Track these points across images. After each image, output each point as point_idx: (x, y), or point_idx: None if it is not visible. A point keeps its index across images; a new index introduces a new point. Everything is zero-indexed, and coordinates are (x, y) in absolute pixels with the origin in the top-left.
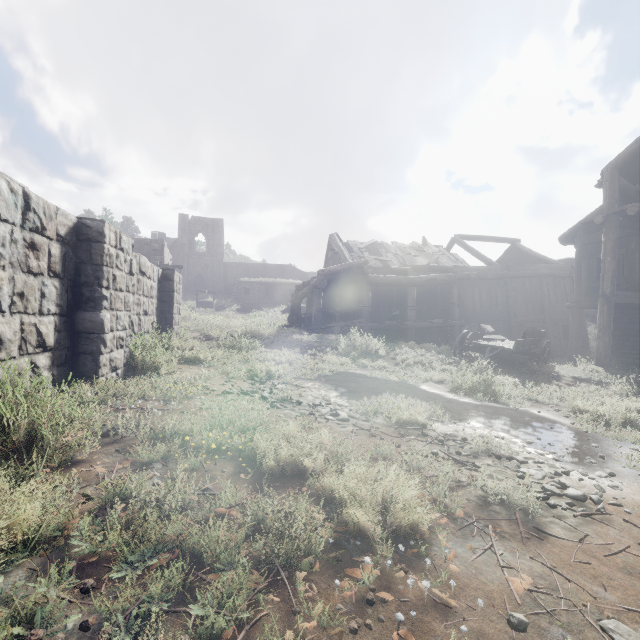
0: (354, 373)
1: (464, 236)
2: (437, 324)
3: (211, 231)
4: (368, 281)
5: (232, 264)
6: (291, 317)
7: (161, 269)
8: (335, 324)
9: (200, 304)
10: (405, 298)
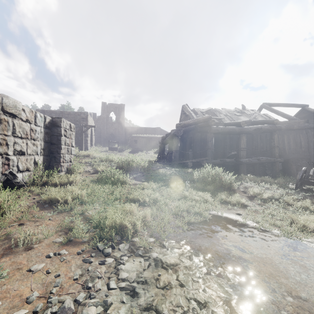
0: (220, 216)
1: (269, 104)
2: (262, 161)
3: (118, 110)
4: (212, 130)
5: (129, 128)
6: (159, 156)
7: (50, 117)
8: (188, 161)
9: (110, 148)
10: (235, 143)
